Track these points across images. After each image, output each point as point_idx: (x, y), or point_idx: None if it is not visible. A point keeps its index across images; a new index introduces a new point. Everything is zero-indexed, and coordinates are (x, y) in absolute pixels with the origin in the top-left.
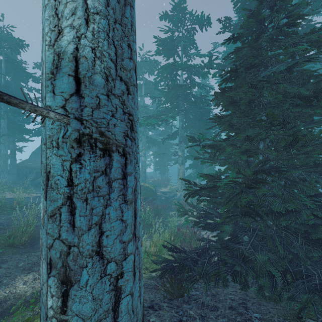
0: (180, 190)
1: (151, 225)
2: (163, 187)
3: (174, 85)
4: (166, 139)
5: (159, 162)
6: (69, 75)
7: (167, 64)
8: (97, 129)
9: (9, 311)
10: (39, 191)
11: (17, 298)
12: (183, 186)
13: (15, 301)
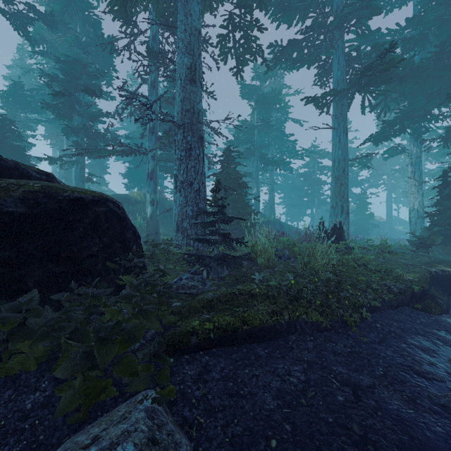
0: None
1: None
2: None
3: None
4: None
5: None
6: (415, 211)
7: (447, 150)
8: (419, 216)
9: None
10: None
11: None
12: None
13: None
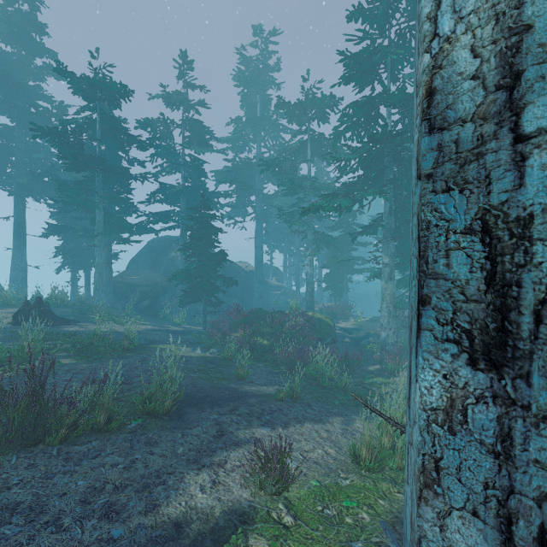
0: (387, 327)
1: (346, 389)
2: (342, 320)
3: (385, 133)
4: (359, 234)
5: (332, 276)
6: None
7: (368, 97)
8: None
9: (203, 546)
10: (147, 321)
11: (203, 520)
12: (392, 321)
13: (203, 526)
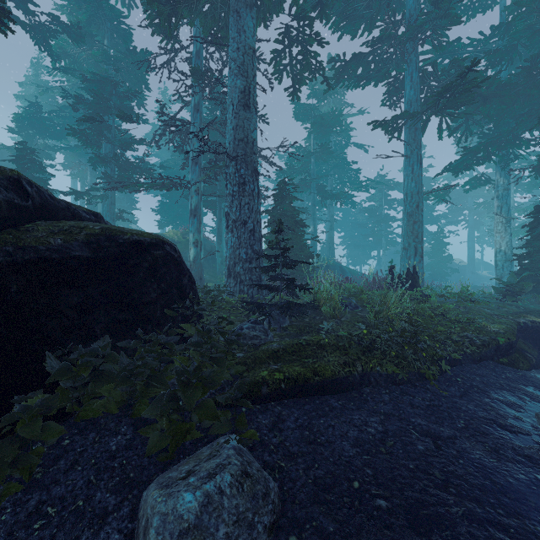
0: None
1: None
2: None
3: None
4: None
5: None
6: (502, 252)
7: None
8: (506, 259)
9: None
10: None
11: None
12: None
13: None
